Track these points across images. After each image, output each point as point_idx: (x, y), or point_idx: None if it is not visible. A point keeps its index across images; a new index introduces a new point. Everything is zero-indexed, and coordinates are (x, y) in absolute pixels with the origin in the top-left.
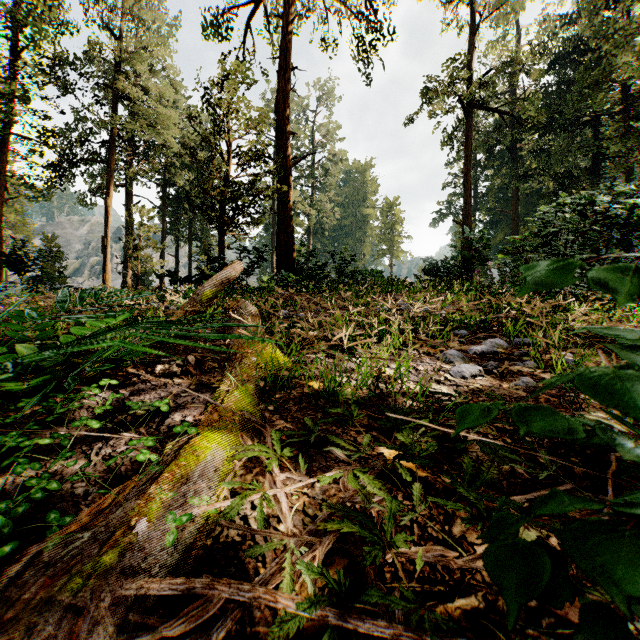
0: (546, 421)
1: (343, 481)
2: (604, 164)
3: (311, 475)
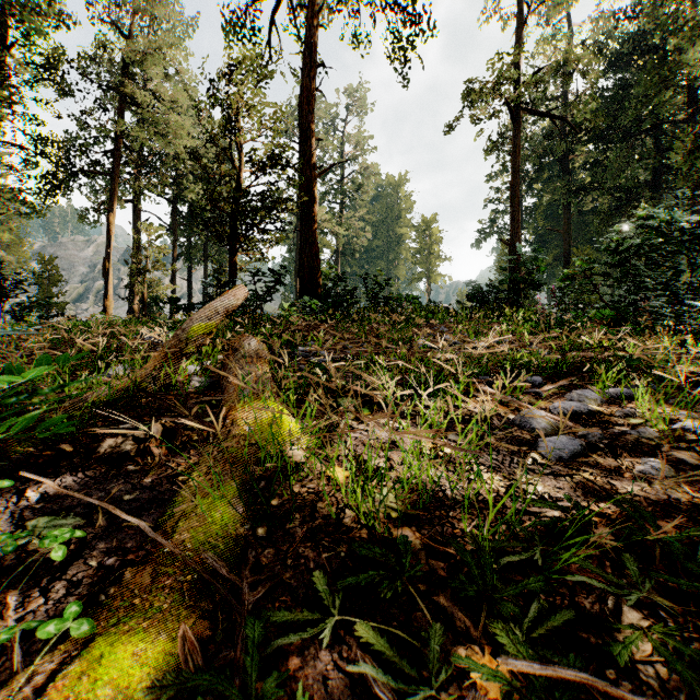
0: None
1: None
2: (666, 177)
3: None
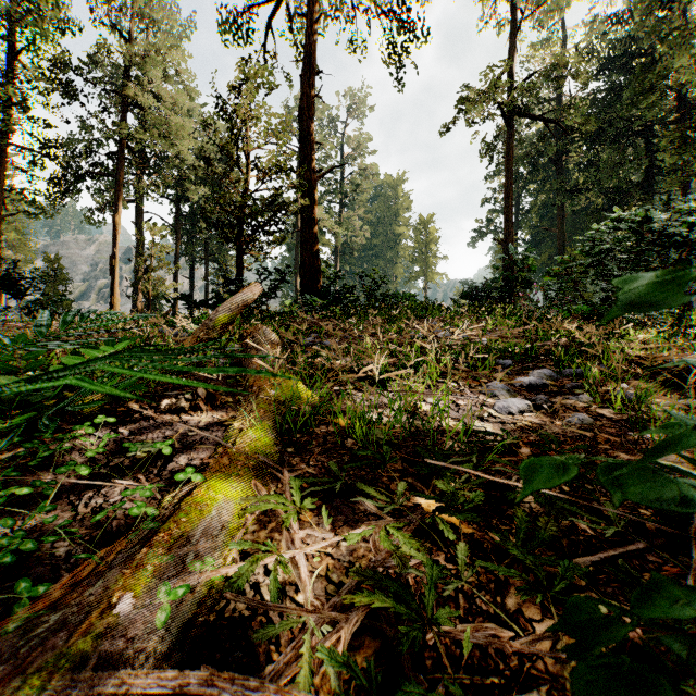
0: (646, 485)
1: (374, 540)
2: (658, 178)
3: (336, 531)
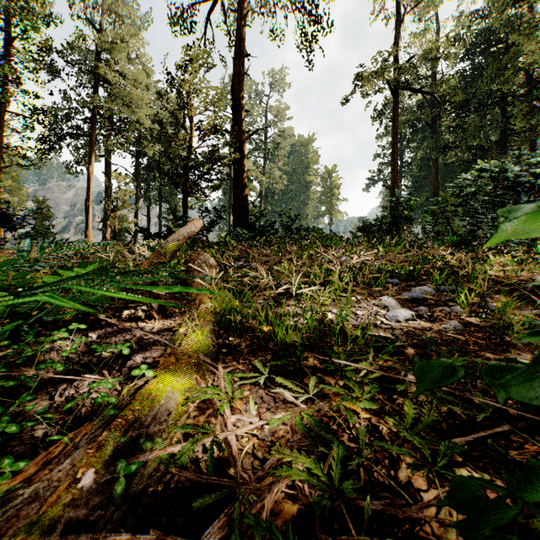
0: (525, 385)
1: (291, 424)
2: (510, 138)
3: (261, 416)
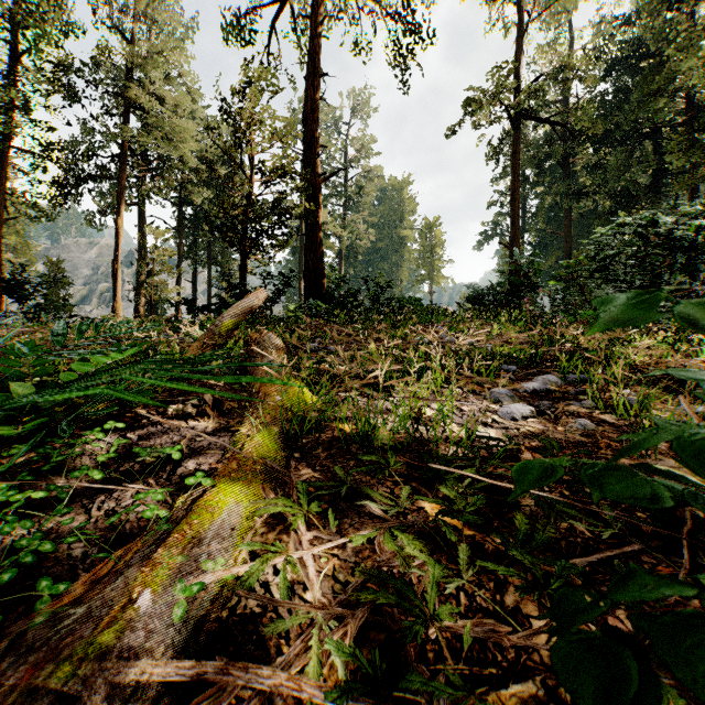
0: (623, 484)
1: (379, 541)
2: (666, 181)
3: (342, 533)
